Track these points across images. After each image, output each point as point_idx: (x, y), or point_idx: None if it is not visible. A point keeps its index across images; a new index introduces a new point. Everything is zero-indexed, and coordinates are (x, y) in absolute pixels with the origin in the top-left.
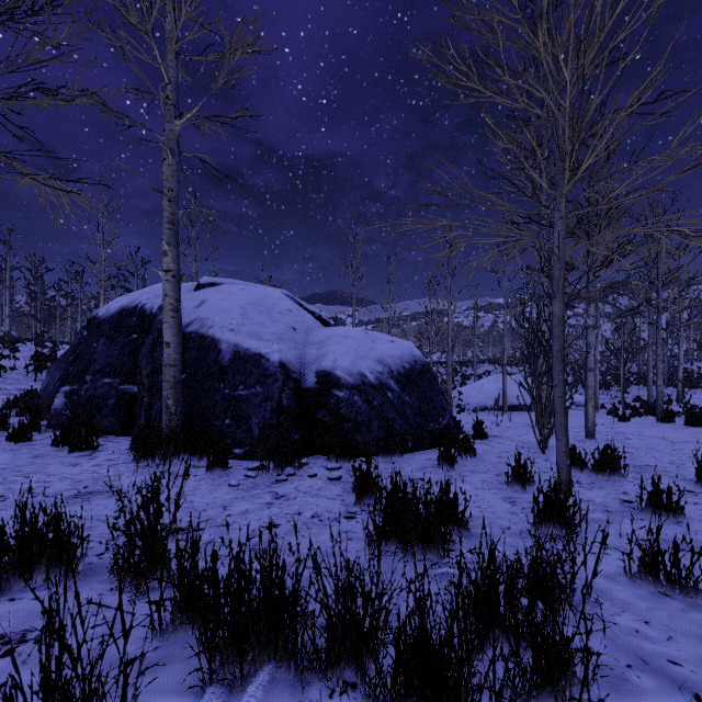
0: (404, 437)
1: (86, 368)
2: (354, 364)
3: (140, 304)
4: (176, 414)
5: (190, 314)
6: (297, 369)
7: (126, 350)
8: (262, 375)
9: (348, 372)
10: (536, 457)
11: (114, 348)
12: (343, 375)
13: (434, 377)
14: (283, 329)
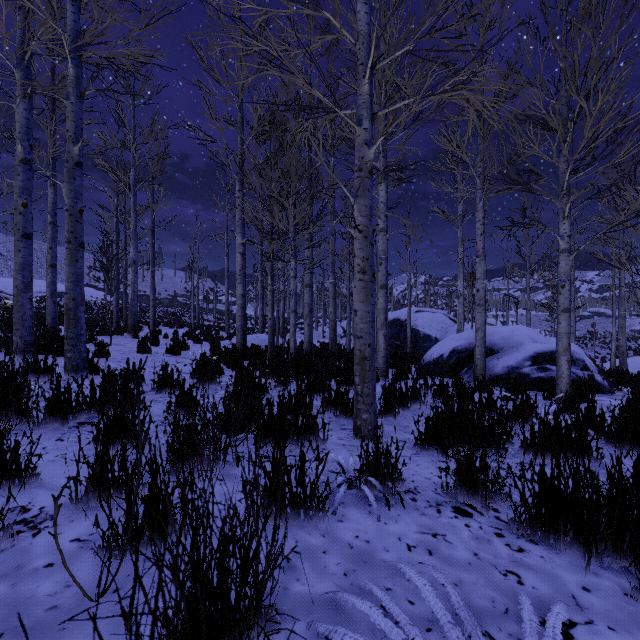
0: None
1: None
2: None
3: (399, 318)
4: (410, 348)
5: (413, 323)
6: (440, 339)
7: (396, 332)
8: (430, 340)
9: None
10: None
11: (393, 331)
12: None
13: None
14: (438, 328)
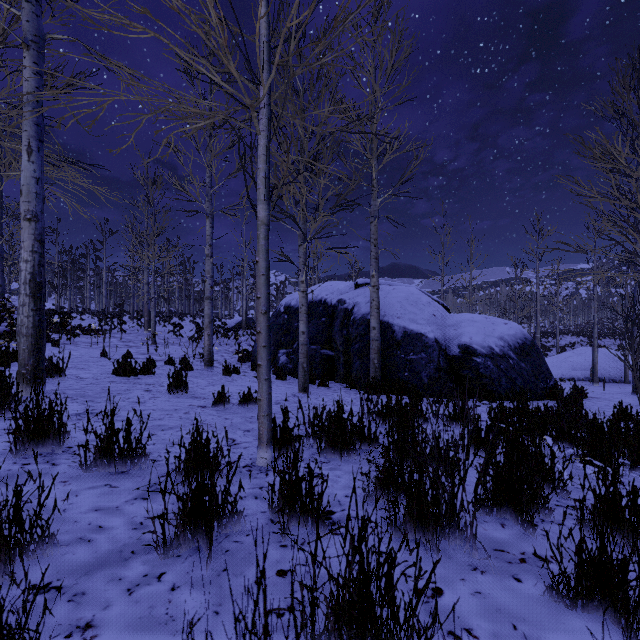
0: (523, 390)
1: (294, 338)
2: (484, 340)
3: (323, 299)
4: (378, 368)
5: (366, 307)
6: (443, 343)
7: (320, 328)
8: (424, 347)
9: (481, 346)
10: (634, 410)
11: (312, 327)
12: (478, 348)
13: (539, 350)
14: (428, 316)
